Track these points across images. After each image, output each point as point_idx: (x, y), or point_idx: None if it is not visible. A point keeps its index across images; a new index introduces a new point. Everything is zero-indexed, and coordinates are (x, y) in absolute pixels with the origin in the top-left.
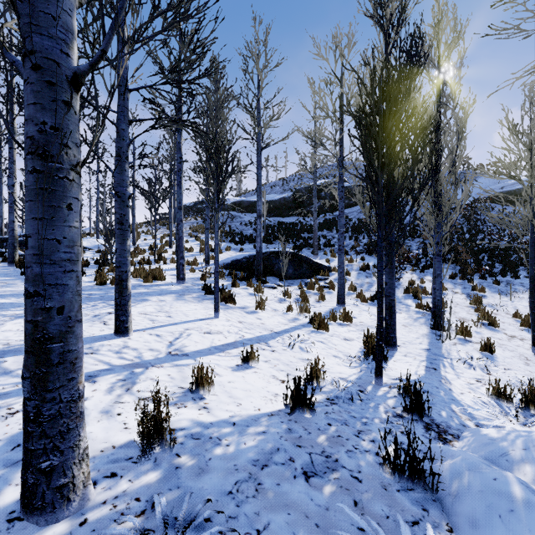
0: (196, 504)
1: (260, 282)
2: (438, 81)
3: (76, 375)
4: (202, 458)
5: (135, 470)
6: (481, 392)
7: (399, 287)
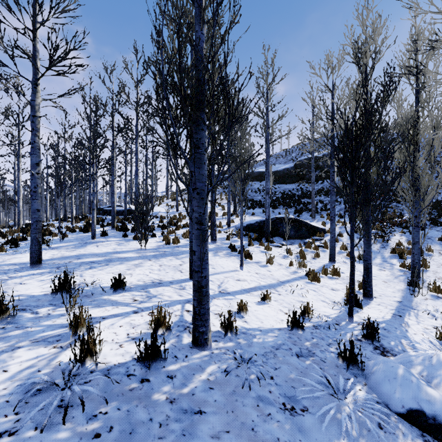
0: (250, 355)
1: (269, 243)
2: (416, 85)
3: (209, 300)
4: (249, 341)
5: (223, 340)
6: (433, 335)
7: (387, 247)
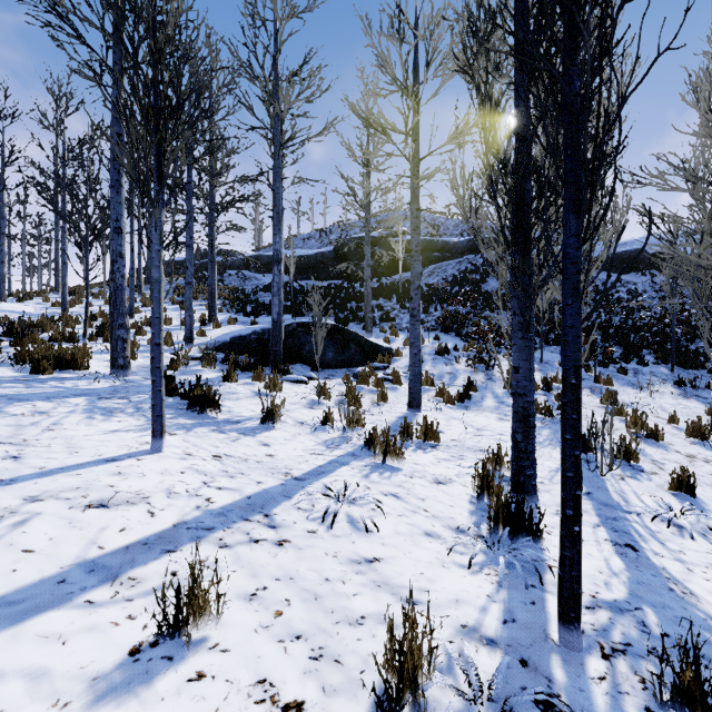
0: None
1: (276, 371)
2: None
3: None
4: None
5: None
6: None
7: (496, 378)
